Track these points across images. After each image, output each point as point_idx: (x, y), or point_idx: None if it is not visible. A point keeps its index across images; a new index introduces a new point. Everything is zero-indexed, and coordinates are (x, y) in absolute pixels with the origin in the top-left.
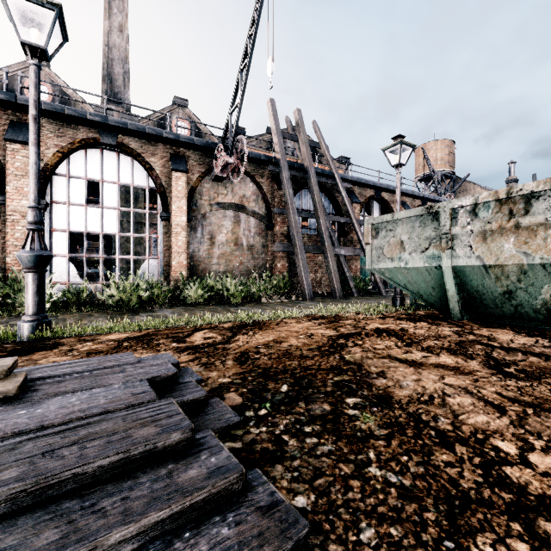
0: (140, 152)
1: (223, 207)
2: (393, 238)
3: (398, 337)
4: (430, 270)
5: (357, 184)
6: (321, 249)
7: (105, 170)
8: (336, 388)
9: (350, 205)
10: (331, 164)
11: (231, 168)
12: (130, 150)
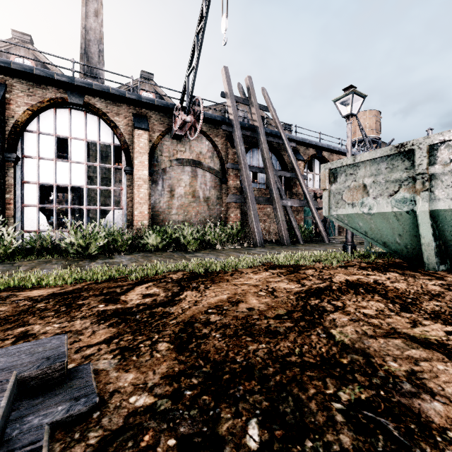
0: (106, 112)
1: (181, 162)
2: (354, 182)
3: (380, 294)
4: (400, 216)
5: (301, 144)
6: (270, 200)
7: (73, 127)
8: (359, 436)
9: (296, 161)
10: (279, 125)
11: (188, 126)
12: (96, 109)
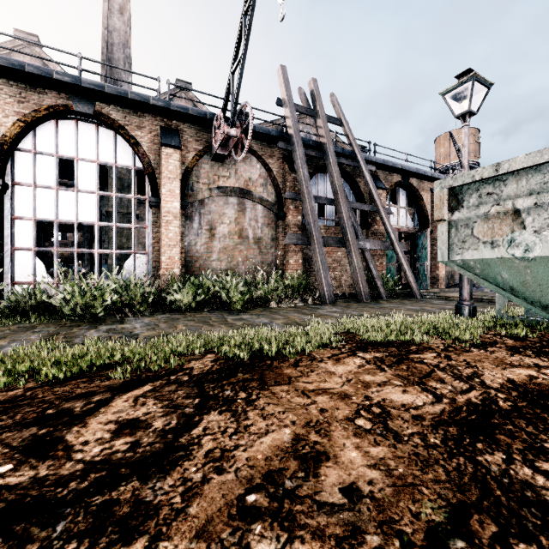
0: (123, 124)
1: (225, 192)
2: (496, 206)
3: None
4: None
5: (382, 168)
6: (342, 241)
7: (81, 145)
8: None
9: (376, 190)
10: (353, 142)
11: (233, 142)
12: (110, 121)
